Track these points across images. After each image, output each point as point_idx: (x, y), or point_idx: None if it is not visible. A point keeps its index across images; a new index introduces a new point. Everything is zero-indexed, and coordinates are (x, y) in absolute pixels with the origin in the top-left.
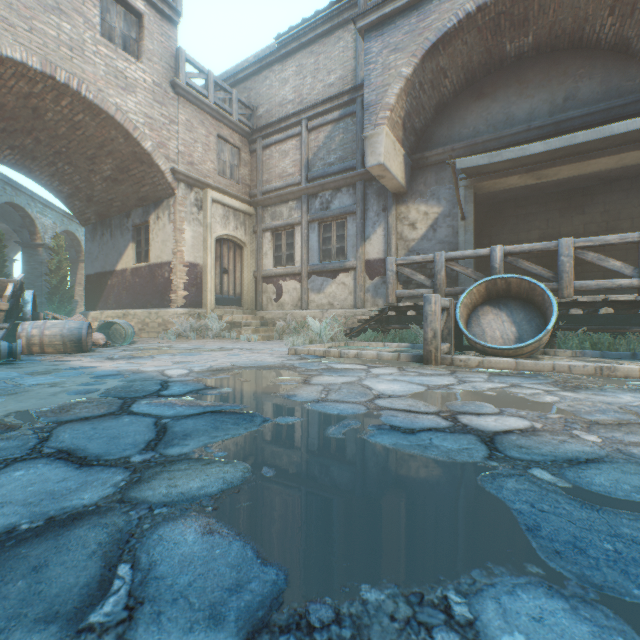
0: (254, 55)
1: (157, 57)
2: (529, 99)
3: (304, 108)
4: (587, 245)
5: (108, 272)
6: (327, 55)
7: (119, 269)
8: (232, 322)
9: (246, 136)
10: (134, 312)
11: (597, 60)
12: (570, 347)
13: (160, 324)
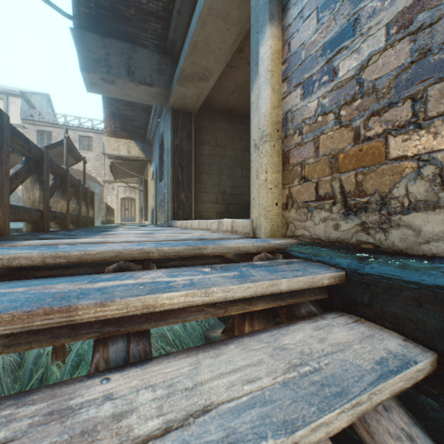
0: None
1: (97, 147)
2: None
3: None
4: None
5: None
6: None
7: None
8: None
9: None
10: None
11: None
12: None
13: None
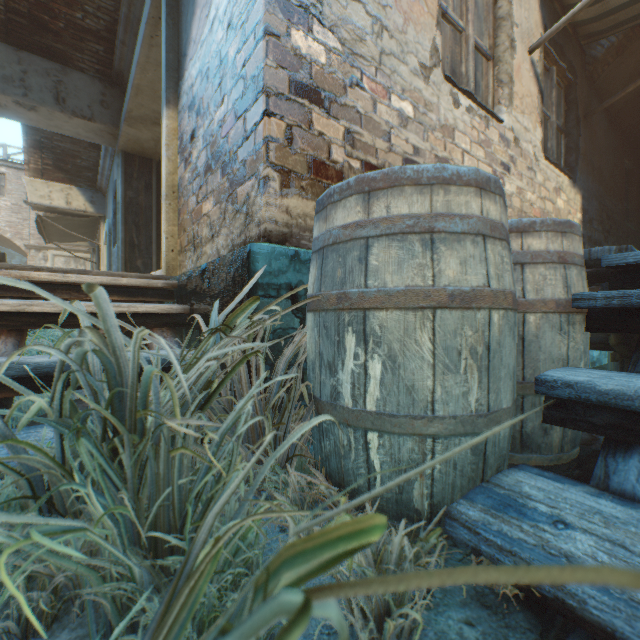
0: None
1: (15, 191)
2: None
3: None
4: None
5: None
6: None
7: None
8: None
9: None
10: None
11: None
12: None
13: None
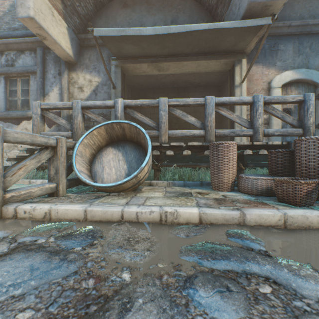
0: None
1: None
2: (153, 16)
3: None
4: (176, 104)
5: None
6: None
7: None
8: None
9: None
10: None
11: (187, 3)
12: (167, 179)
13: None
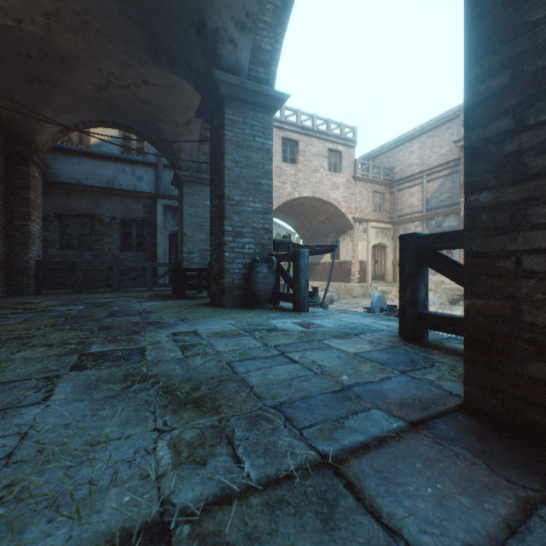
0: (392, 140)
1: (347, 168)
2: None
3: (424, 170)
4: None
5: (315, 263)
6: (439, 138)
7: (321, 262)
8: (382, 291)
9: (387, 185)
10: (331, 284)
11: None
12: None
13: (346, 290)
